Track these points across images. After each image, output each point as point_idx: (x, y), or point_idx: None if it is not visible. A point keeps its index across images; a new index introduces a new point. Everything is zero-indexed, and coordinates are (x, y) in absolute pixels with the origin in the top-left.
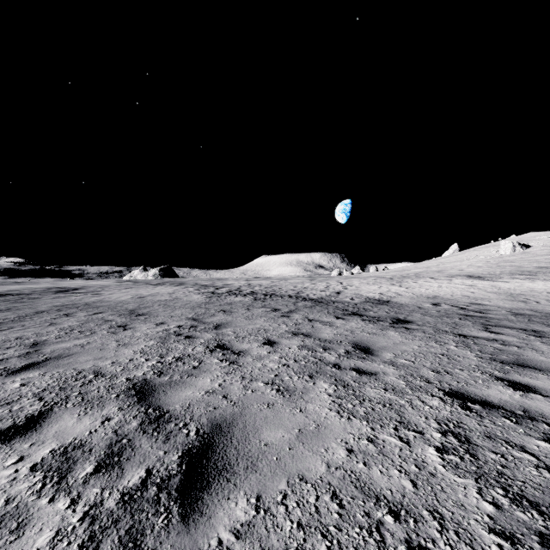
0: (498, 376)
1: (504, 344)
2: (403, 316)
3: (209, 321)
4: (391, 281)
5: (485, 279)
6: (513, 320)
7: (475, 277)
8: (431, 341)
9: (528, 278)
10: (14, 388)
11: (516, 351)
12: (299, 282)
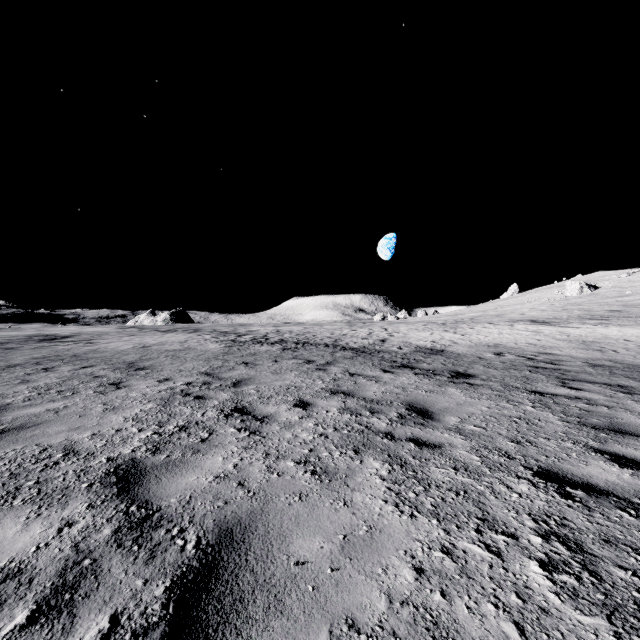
0: (595, 447)
1: (589, 403)
2: (463, 369)
3: (226, 377)
4: (444, 327)
5: (552, 325)
6: (592, 372)
7: (540, 322)
8: (502, 400)
9: (600, 323)
10: None
11: (607, 413)
12: (337, 328)
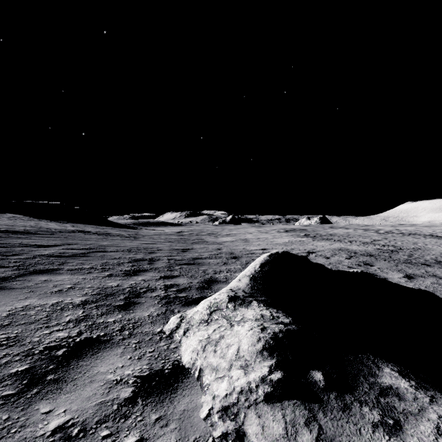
0: None
1: None
2: None
3: (389, 238)
4: None
5: None
6: None
7: None
8: None
9: None
10: (368, 240)
11: None
12: (440, 228)
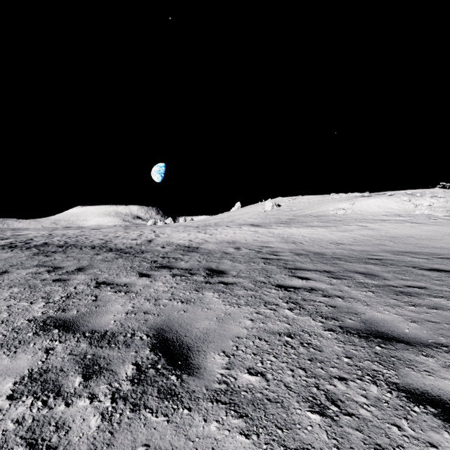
0: (401, 386)
1: (326, 295)
2: (215, 265)
3: None
4: (197, 229)
5: (263, 227)
6: (301, 260)
7: (256, 225)
8: (260, 304)
9: (287, 225)
10: None
11: (348, 307)
12: (112, 231)
